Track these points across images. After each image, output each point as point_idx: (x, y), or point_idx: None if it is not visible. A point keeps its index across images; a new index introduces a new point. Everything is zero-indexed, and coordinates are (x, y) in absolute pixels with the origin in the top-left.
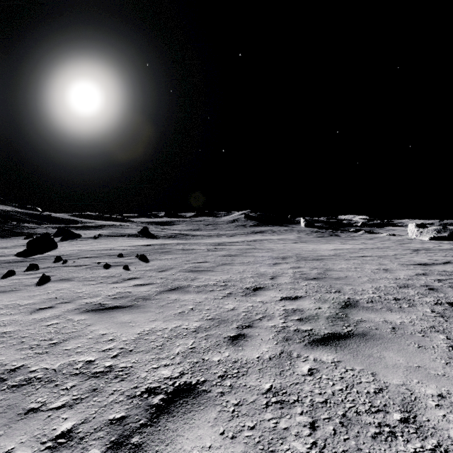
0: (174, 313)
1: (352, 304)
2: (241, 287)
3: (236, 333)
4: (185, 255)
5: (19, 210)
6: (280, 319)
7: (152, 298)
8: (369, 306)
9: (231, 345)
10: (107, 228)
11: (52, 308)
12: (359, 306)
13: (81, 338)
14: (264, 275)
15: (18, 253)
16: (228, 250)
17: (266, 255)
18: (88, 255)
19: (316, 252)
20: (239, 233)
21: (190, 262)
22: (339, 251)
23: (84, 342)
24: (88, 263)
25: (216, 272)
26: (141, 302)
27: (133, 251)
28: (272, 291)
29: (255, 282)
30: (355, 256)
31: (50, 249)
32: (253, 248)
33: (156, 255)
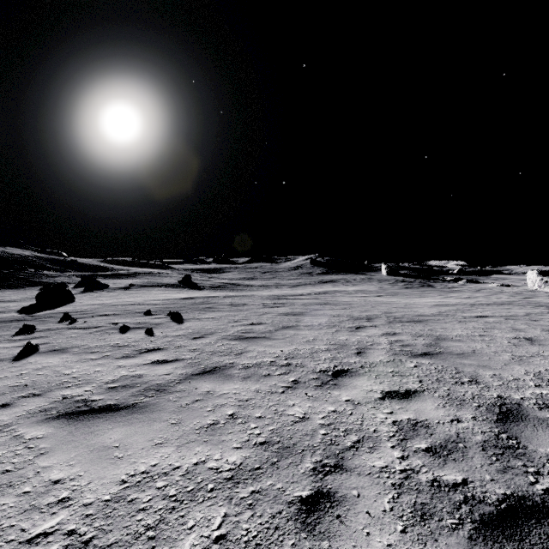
0: (200, 425)
1: (515, 412)
2: (312, 370)
3: (311, 487)
4: (232, 313)
5: (40, 255)
6: (393, 448)
7: (171, 389)
8: (547, 416)
9: (303, 530)
10: (142, 277)
11: (5, 407)
12: (530, 416)
13: (8, 493)
14: (346, 347)
15: (23, 309)
16: (291, 307)
17: (343, 314)
18: (108, 311)
19: (411, 309)
20: (304, 282)
21: (239, 324)
22: (444, 308)
23: (6, 508)
24: (101, 324)
25: (275, 341)
26: (152, 398)
27: (166, 307)
28: (363, 379)
29: (334, 360)
30: (471, 316)
31: (65, 303)
32: (323, 304)
33: (195, 313)
